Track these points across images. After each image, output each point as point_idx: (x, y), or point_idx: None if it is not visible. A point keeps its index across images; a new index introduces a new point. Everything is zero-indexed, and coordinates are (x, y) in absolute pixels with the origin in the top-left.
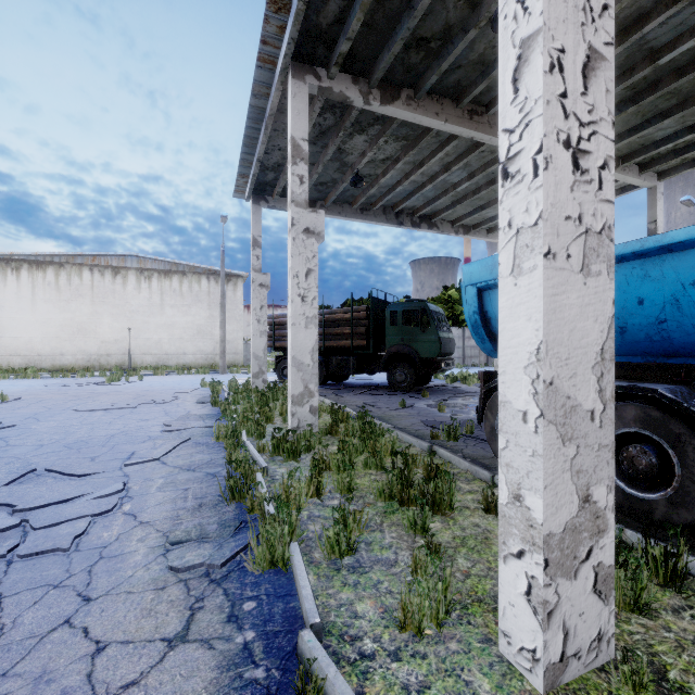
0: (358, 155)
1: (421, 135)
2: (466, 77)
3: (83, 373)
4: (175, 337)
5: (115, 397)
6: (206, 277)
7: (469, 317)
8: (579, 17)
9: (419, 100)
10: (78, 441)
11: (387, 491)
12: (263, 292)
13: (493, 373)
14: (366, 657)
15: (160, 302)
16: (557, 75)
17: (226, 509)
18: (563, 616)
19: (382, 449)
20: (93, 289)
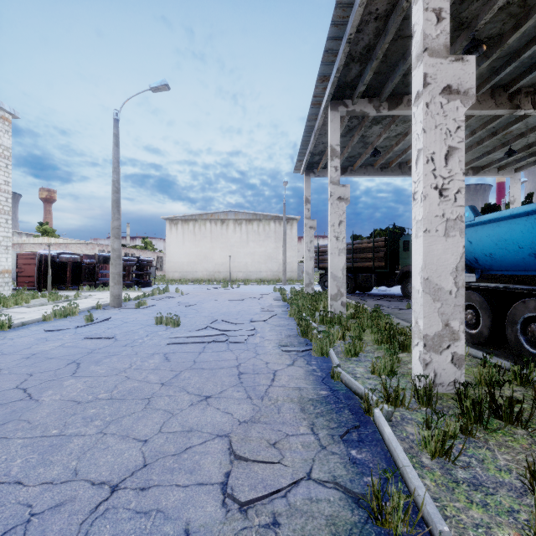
0: (376, 136)
1: None
2: None
3: (208, 282)
4: (255, 261)
5: (230, 295)
6: (273, 221)
7: None
8: (442, 137)
9: None
10: (225, 312)
11: (379, 340)
12: (311, 232)
13: None
14: (357, 377)
15: (246, 239)
16: (430, 163)
17: (300, 338)
18: (433, 367)
19: (382, 324)
20: (211, 233)
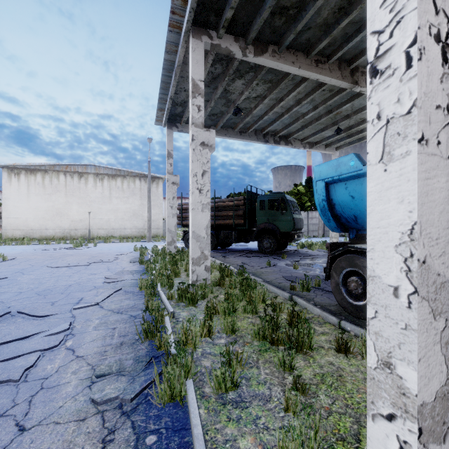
0: (238, 94)
1: (282, 79)
2: (314, 36)
3: (59, 241)
4: (118, 217)
5: (77, 258)
6: (139, 179)
7: (319, 203)
8: None
9: (281, 53)
10: (46, 289)
11: (261, 333)
12: (174, 188)
13: (337, 243)
14: None
15: (109, 195)
16: None
17: (140, 347)
18: None
19: (256, 298)
20: (66, 187)
